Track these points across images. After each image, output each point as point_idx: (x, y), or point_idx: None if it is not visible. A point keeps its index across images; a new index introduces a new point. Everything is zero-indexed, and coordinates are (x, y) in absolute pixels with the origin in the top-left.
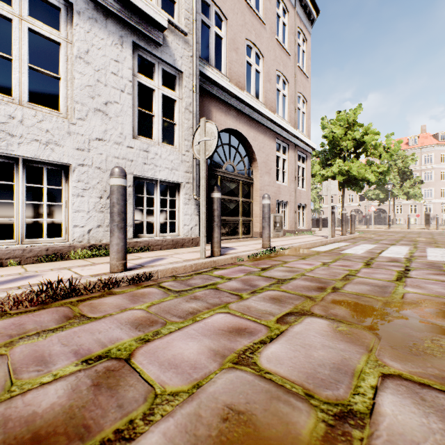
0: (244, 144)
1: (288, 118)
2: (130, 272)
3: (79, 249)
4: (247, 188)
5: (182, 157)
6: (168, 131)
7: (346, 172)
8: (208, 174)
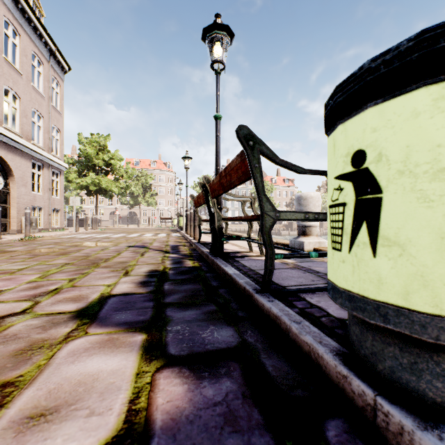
0: (2, 163)
1: (44, 144)
2: None
3: None
4: (5, 196)
5: None
6: None
7: (98, 184)
8: None
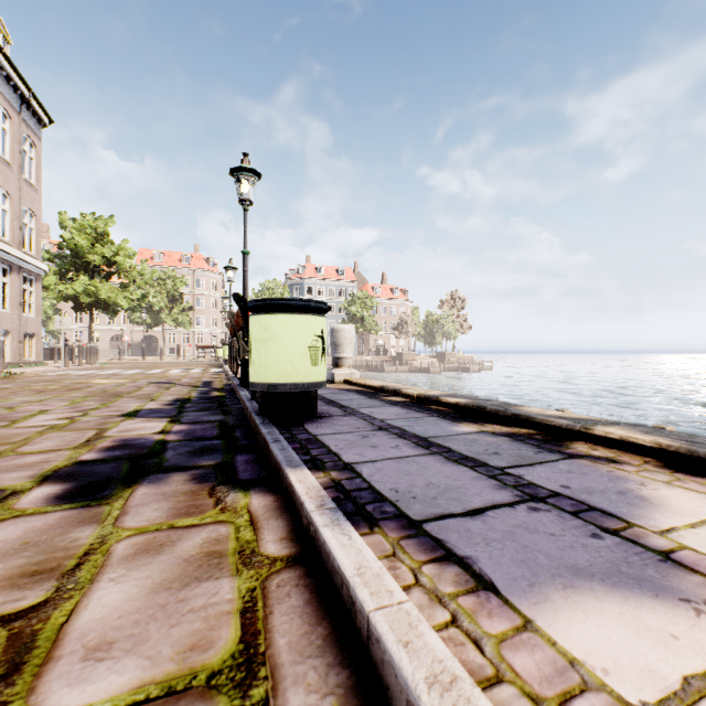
0: None
1: (12, 237)
2: None
3: None
4: None
5: None
6: None
7: (95, 293)
8: None
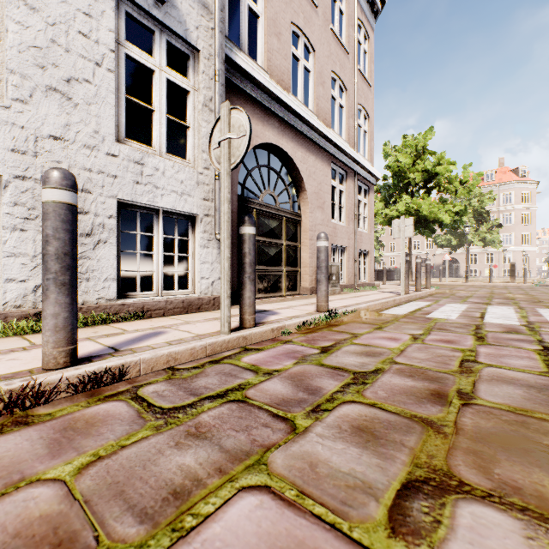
0: (289, 168)
1: (347, 137)
2: (80, 367)
3: (16, 318)
4: (293, 228)
5: (198, 177)
6: (179, 141)
7: (415, 212)
8: (239, 207)
